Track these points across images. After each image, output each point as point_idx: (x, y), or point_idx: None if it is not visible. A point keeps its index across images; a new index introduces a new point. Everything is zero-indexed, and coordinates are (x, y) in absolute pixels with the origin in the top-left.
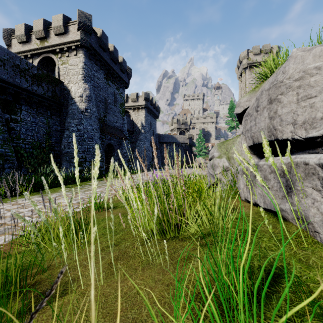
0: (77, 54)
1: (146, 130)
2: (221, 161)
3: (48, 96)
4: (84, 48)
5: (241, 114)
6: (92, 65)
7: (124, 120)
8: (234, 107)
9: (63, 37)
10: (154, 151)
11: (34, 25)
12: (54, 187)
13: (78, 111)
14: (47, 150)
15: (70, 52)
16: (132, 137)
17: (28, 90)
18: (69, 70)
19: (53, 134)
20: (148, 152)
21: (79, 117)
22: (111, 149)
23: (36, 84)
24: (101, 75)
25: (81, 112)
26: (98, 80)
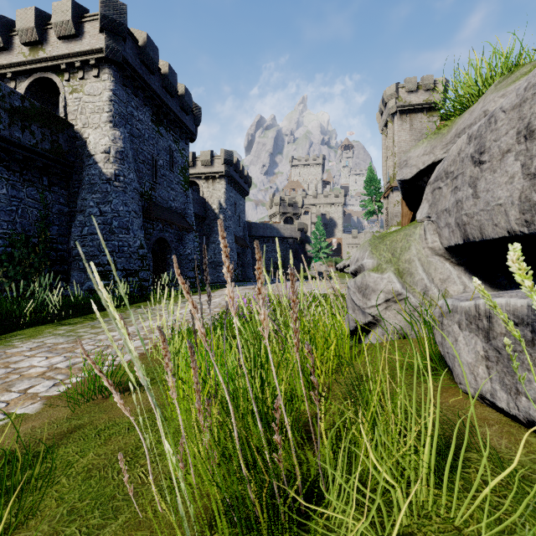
0: (101, 74)
1: (227, 216)
2: (384, 278)
3: (43, 149)
4: (113, 64)
5: (412, 181)
6: (127, 97)
7: (189, 197)
8: (375, 179)
9: (73, 43)
10: (225, 262)
11: (17, 19)
12: (38, 325)
13: (102, 179)
14: (42, 249)
15: (86, 71)
16: (204, 227)
17: (2, 136)
18: (85, 104)
19: (53, 220)
20: (231, 253)
21: (104, 189)
22: (165, 247)
23: (18, 126)
24: (145, 116)
25: (107, 181)
26: (140, 124)
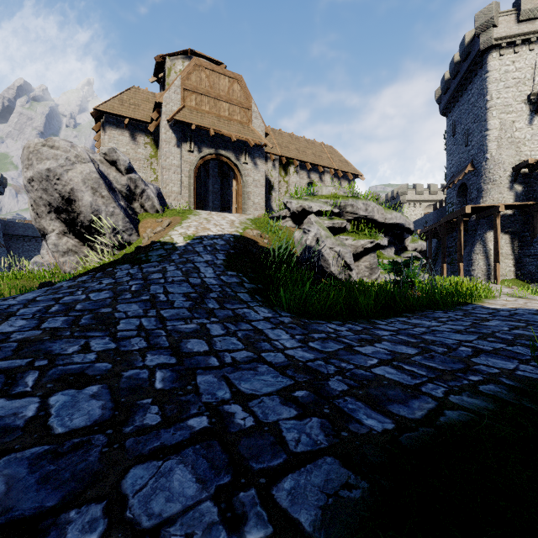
0: None
1: None
2: None
3: None
4: None
5: None
6: None
7: None
8: None
9: None
10: None
11: None
12: None
13: None
14: None
15: None
16: None
17: None
18: None
19: None
20: None
21: None
22: None
23: None
24: None
25: None
26: None
